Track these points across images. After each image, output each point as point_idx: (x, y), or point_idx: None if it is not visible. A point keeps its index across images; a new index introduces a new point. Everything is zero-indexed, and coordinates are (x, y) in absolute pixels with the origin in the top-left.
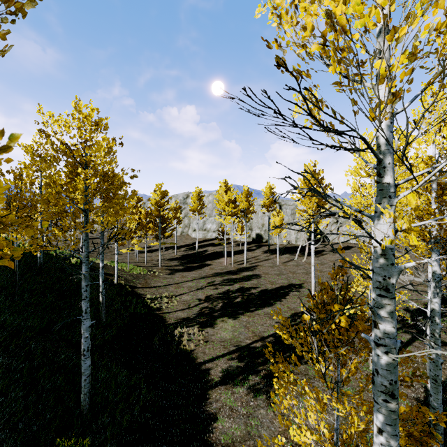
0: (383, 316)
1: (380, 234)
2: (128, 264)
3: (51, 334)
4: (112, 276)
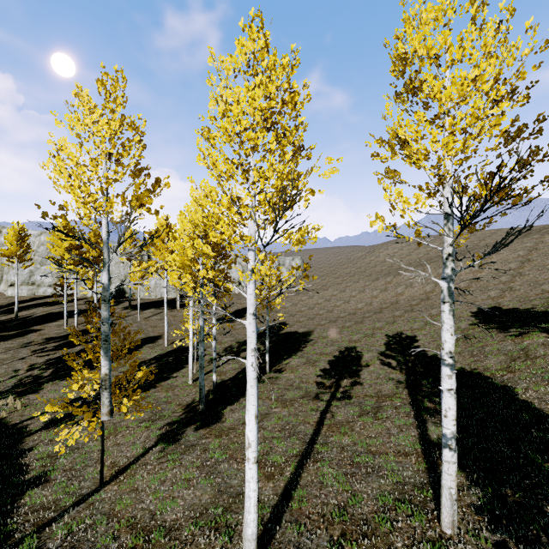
0: (103, 311)
1: (103, 279)
2: None
3: None
4: None
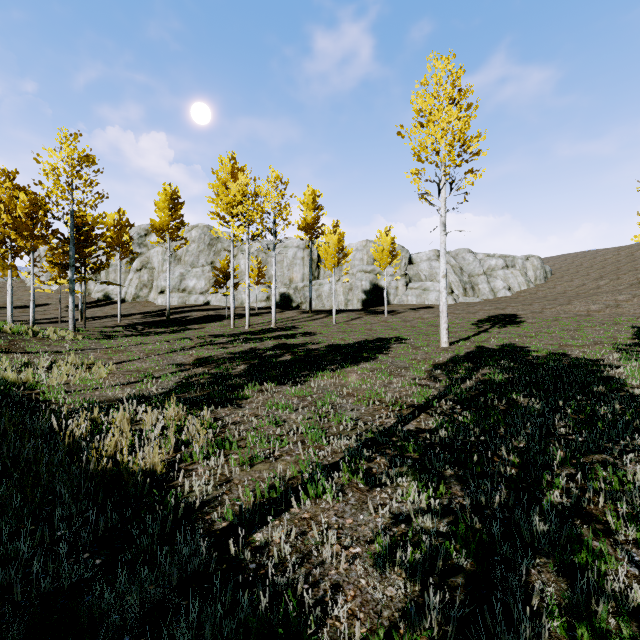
0: None
1: None
2: None
3: None
4: None
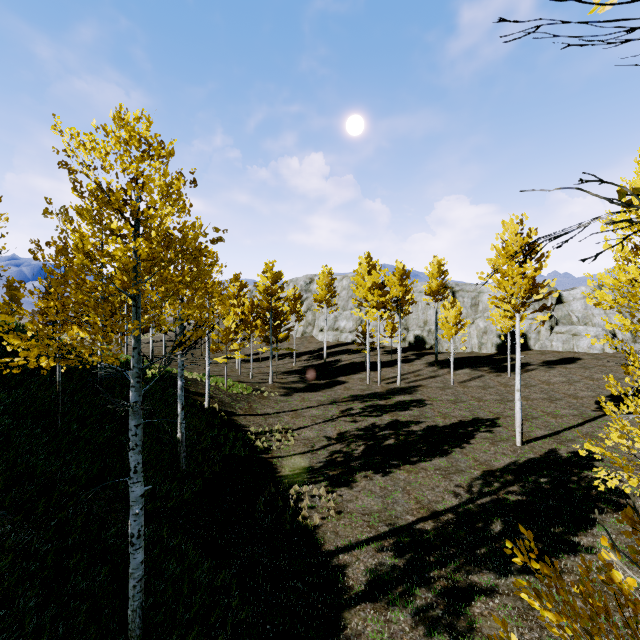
0: None
1: None
2: (225, 379)
3: (103, 489)
4: (202, 397)
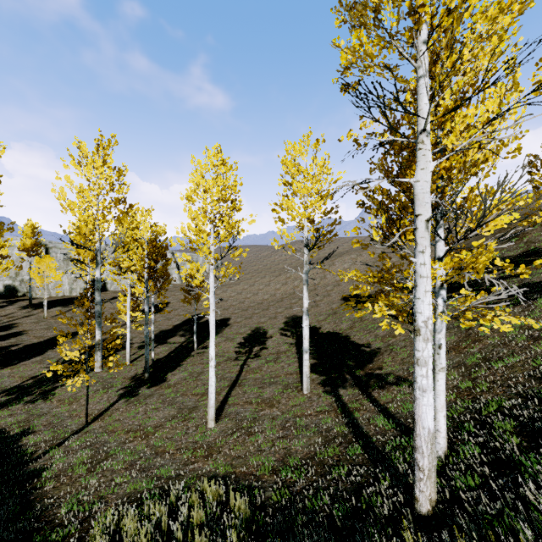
0: (97, 296)
1: (97, 274)
2: None
3: None
4: None
